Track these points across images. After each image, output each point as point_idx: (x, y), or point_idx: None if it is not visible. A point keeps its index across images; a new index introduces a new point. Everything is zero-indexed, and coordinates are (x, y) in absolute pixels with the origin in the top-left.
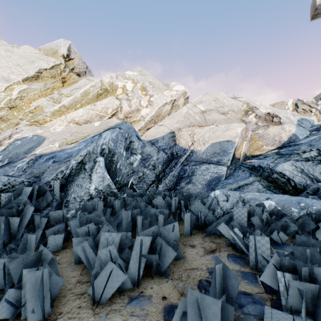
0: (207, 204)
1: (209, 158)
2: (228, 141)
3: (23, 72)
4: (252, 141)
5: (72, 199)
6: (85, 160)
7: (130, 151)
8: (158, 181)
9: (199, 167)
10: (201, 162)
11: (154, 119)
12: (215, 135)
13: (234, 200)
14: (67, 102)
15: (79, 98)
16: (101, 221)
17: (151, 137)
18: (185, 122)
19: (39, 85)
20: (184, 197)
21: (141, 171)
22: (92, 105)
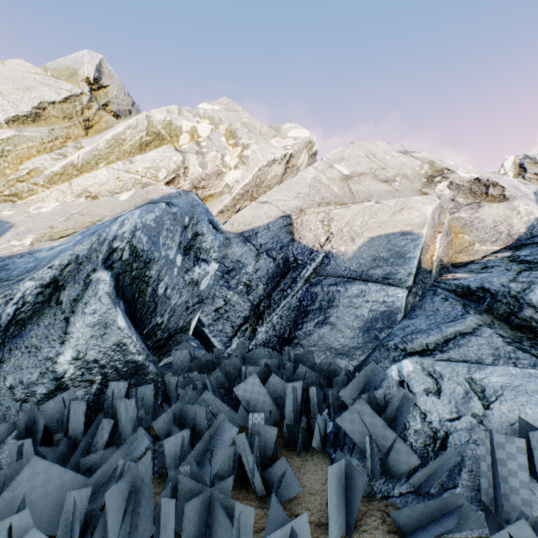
0: (390, 413)
1: (366, 270)
2: (405, 234)
3: (8, 106)
4: (450, 233)
5: (3, 393)
6: (63, 278)
7: (193, 254)
8: (256, 319)
9: (345, 290)
10: (348, 277)
11: (250, 192)
12: (377, 220)
13: (459, 391)
14: (79, 156)
15: (105, 149)
16: (11, 531)
17: (243, 225)
18: (311, 197)
19: (40, 131)
20: (316, 373)
21: (221, 296)
22: (126, 162)
